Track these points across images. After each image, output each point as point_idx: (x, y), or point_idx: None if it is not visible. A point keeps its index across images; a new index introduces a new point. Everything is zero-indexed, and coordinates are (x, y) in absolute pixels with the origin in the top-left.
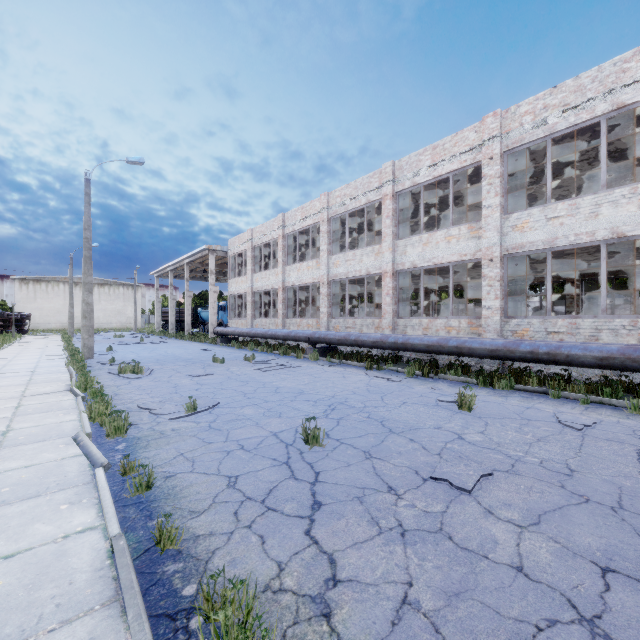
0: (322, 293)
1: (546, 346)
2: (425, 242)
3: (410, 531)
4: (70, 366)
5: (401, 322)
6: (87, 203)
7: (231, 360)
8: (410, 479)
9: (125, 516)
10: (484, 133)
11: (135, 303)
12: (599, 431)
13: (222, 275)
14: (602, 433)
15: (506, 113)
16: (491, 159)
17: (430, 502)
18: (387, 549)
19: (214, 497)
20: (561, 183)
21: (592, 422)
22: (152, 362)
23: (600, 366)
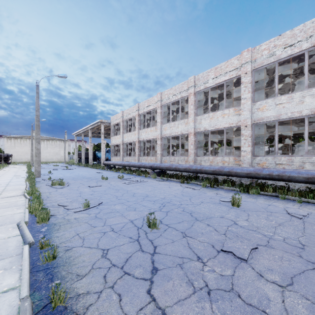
0: (158, 144)
1: (277, 171)
2: (211, 117)
3: (213, 290)
4: (27, 181)
5: (198, 158)
6: (37, 97)
7: (111, 178)
8: (210, 251)
9: (36, 279)
10: (242, 60)
11: (65, 149)
12: (311, 219)
13: (108, 135)
14: (313, 220)
15: (254, 49)
16: (246, 74)
17: (223, 268)
18: (200, 305)
19: (93, 264)
20: (281, 87)
21: (306, 214)
22: (70, 179)
23: (307, 182)
